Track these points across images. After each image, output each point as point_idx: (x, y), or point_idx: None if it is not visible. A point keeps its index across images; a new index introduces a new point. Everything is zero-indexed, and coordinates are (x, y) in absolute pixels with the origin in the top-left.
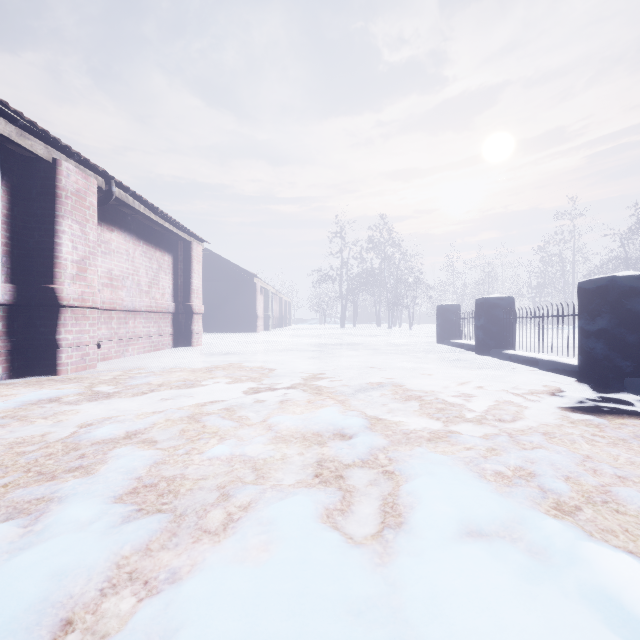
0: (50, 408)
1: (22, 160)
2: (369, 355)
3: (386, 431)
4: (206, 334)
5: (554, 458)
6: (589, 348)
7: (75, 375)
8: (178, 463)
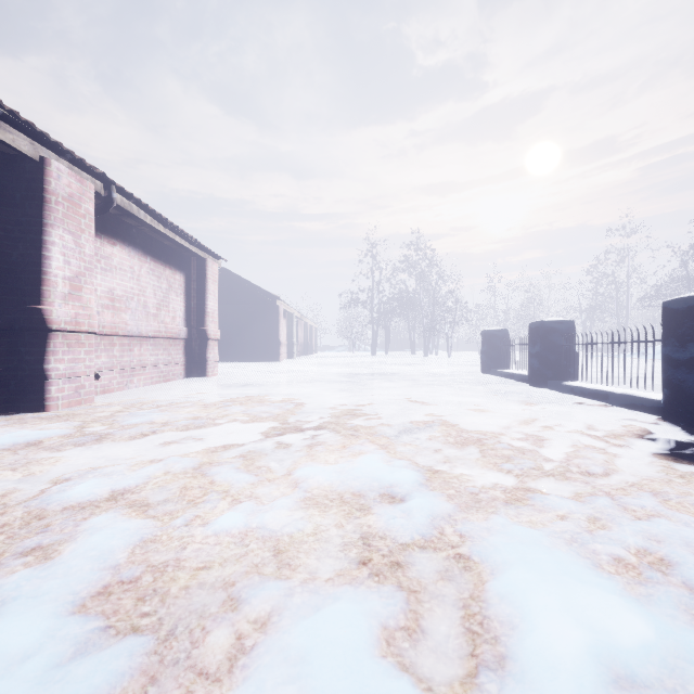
0: (24, 455)
1: (4, 158)
2: (408, 387)
3: (447, 490)
4: (224, 362)
5: (686, 535)
6: (678, 380)
7: (66, 411)
8: (173, 541)
